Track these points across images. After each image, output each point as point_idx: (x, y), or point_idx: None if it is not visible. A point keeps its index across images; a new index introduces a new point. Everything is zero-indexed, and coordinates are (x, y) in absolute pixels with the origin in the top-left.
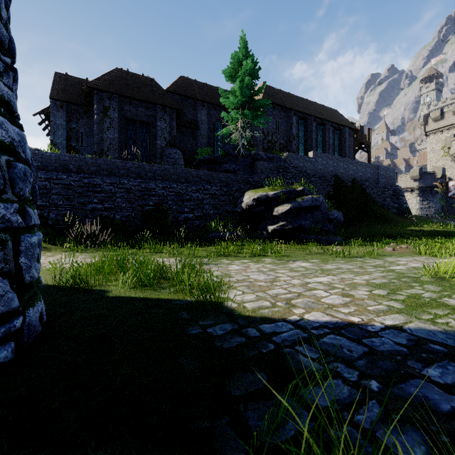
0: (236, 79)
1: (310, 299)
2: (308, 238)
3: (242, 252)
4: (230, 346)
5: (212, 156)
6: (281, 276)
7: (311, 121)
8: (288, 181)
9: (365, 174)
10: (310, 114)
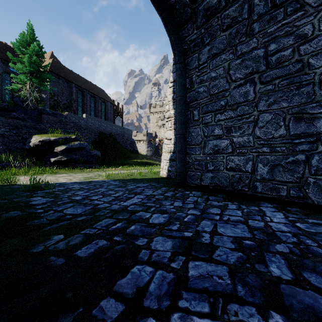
0: (25, 53)
1: (55, 181)
2: (78, 165)
3: (29, 173)
4: (20, 187)
5: (1, 105)
6: (48, 178)
7: (87, 93)
8: (68, 130)
9: (117, 131)
10: (86, 89)
